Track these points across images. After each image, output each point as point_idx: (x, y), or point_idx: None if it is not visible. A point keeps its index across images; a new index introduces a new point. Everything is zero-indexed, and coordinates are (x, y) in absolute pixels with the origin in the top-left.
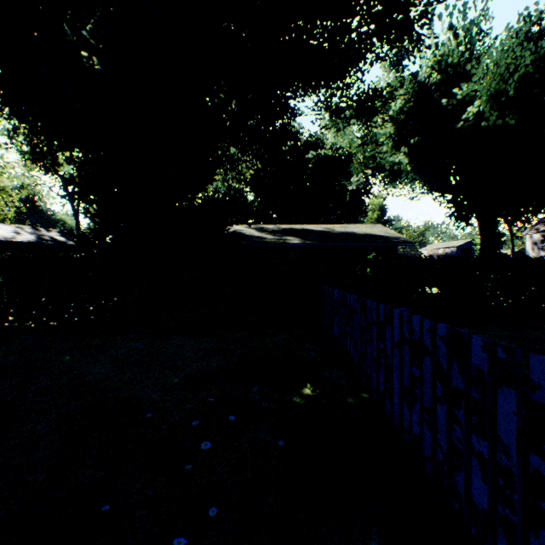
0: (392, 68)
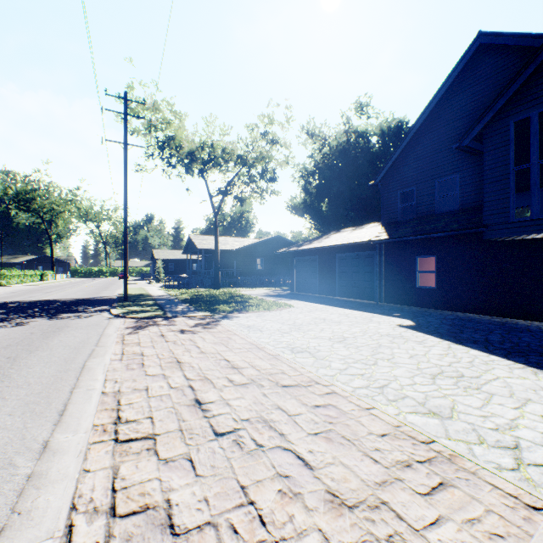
0: None
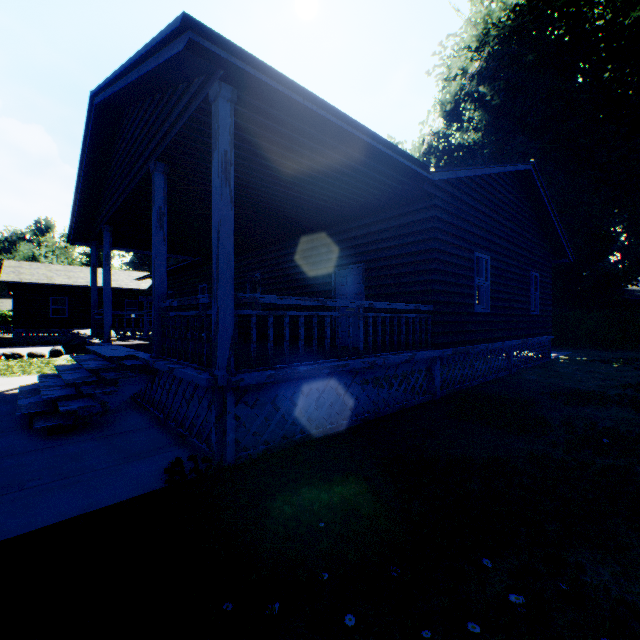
0: None
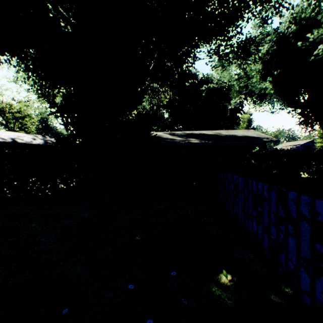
0: (263, 21)
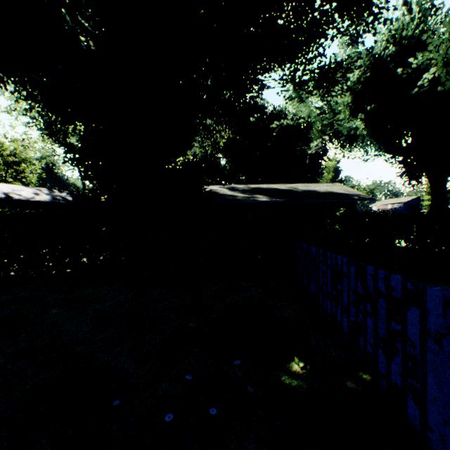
0: (352, 41)
